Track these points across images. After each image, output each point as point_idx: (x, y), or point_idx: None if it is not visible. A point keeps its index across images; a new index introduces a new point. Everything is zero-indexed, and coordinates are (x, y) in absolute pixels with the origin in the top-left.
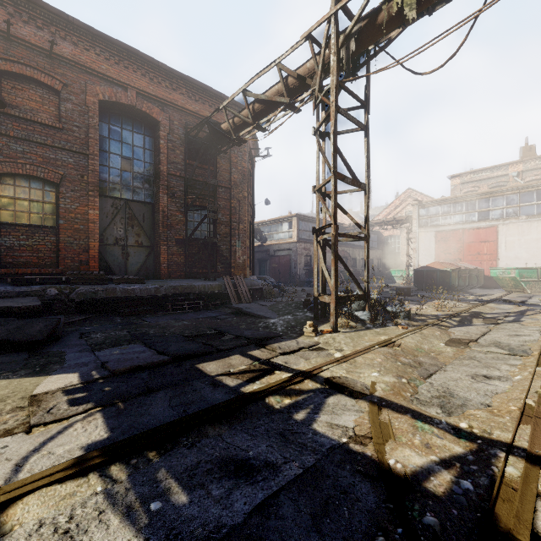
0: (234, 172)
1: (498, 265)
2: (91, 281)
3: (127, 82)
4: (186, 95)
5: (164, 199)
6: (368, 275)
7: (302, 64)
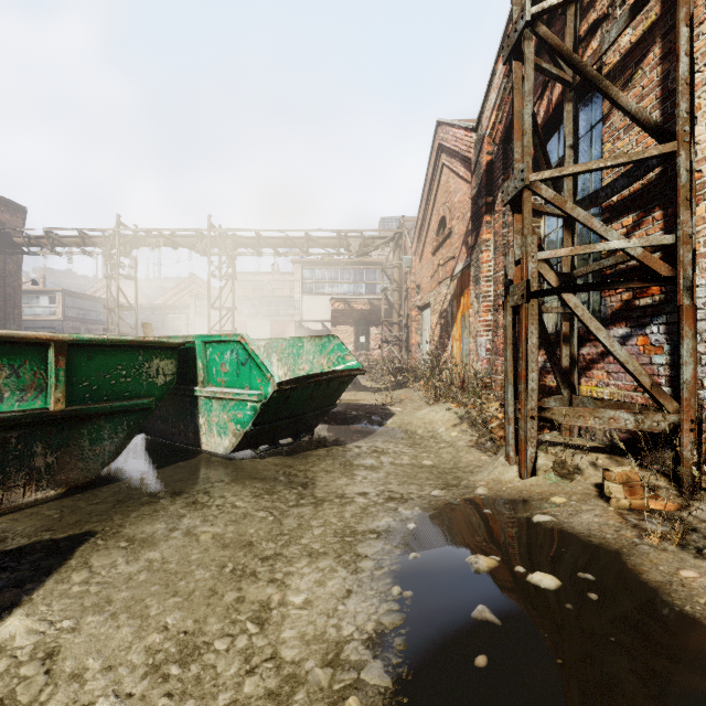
0: (10, 263)
1: None
2: None
3: None
4: None
5: None
6: None
7: (96, 237)
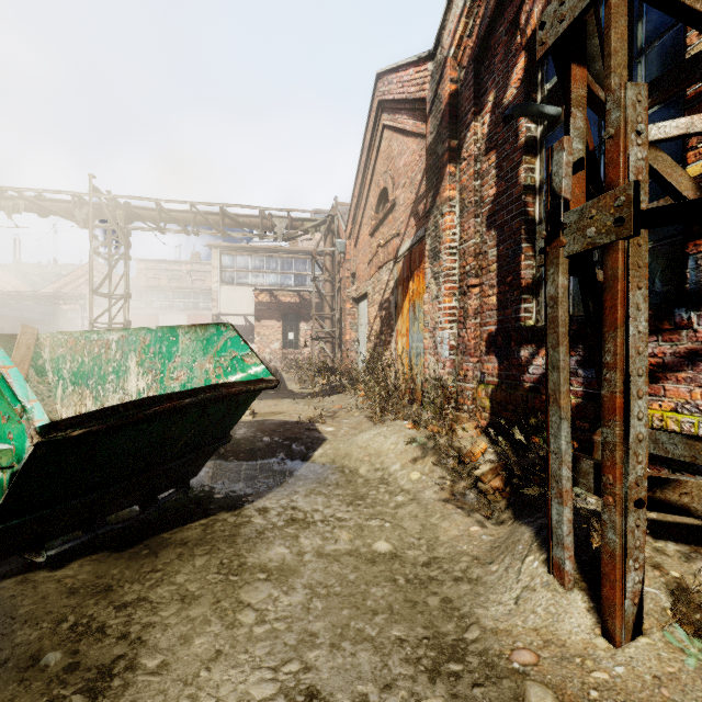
0: None
1: None
2: None
3: None
4: None
5: None
6: None
7: None
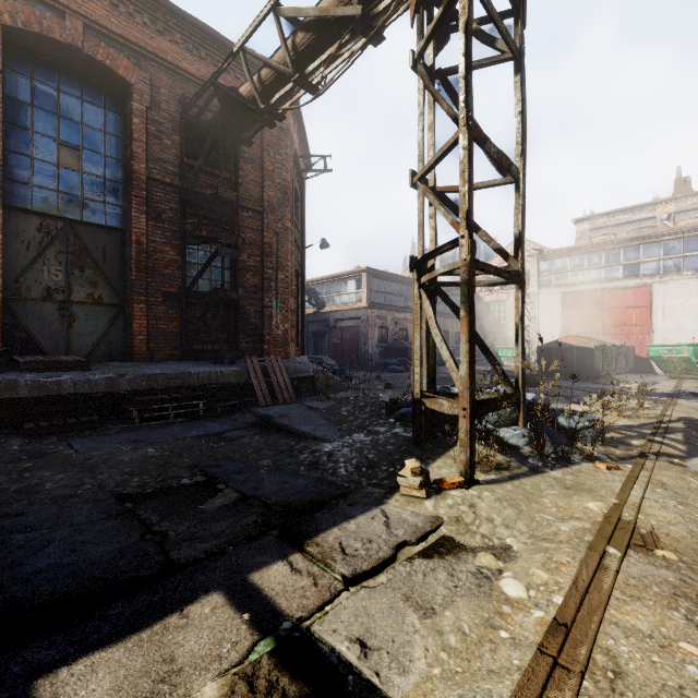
0: (269, 187)
1: (652, 341)
2: None
3: (63, 1)
4: (182, 46)
5: (140, 221)
6: (522, 353)
7: None
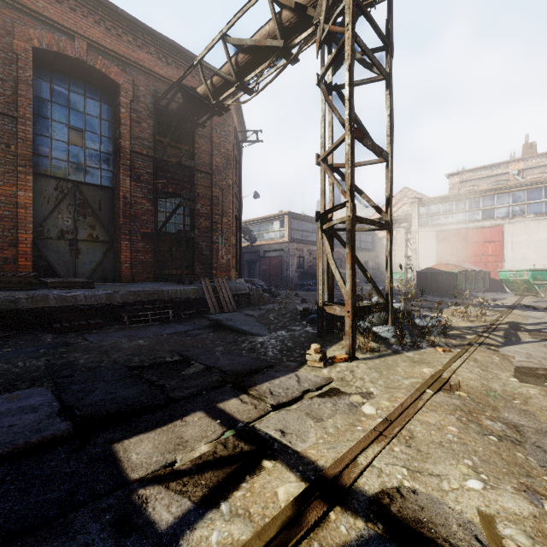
0: (216, 155)
1: (504, 267)
2: (13, 286)
3: (73, 28)
4: (155, 56)
5: (126, 182)
6: (391, 276)
7: None
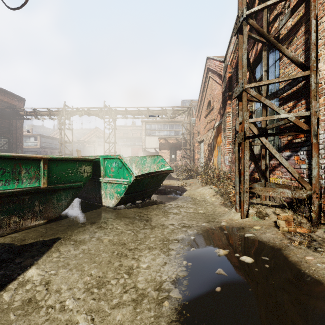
0: (18, 123)
1: None
2: None
3: None
4: None
5: None
6: None
7: (55, 111)
